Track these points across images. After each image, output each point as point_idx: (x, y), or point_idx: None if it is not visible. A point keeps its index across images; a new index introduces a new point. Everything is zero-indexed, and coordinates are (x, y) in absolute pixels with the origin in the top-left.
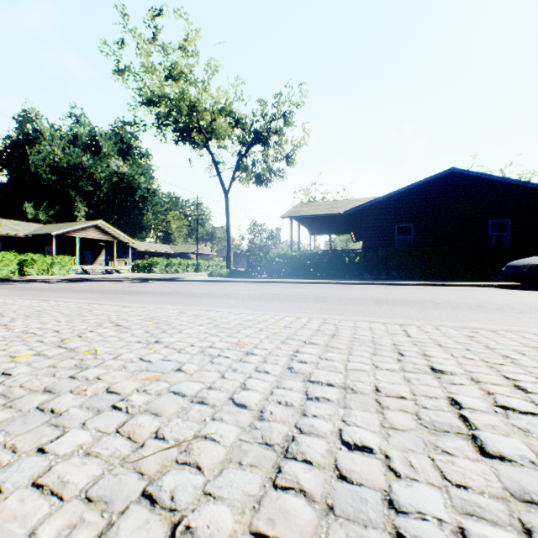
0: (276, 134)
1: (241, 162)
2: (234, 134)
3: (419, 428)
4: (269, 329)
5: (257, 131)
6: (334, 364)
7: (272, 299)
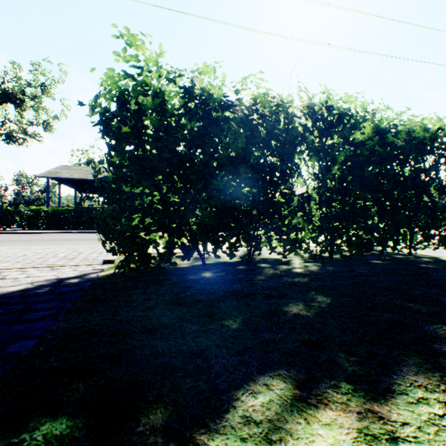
0: (32, 99)
1: None
2: None
3: None
4: None
5: (8, 92)
6: None
7: None
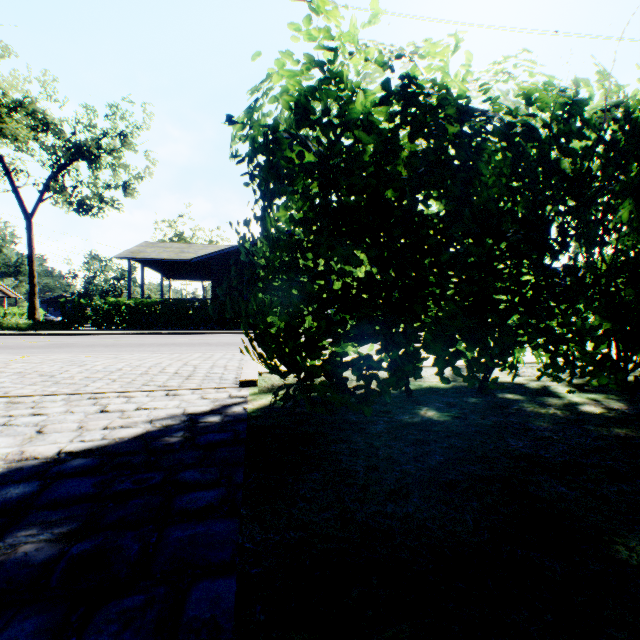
0: (110, 154)
1: (54, 181)
2: (45, 136)
3: (36, 376)
4: (6, 360)
5: (80, 146)
6: (28, 367)
7: (56, 347)
